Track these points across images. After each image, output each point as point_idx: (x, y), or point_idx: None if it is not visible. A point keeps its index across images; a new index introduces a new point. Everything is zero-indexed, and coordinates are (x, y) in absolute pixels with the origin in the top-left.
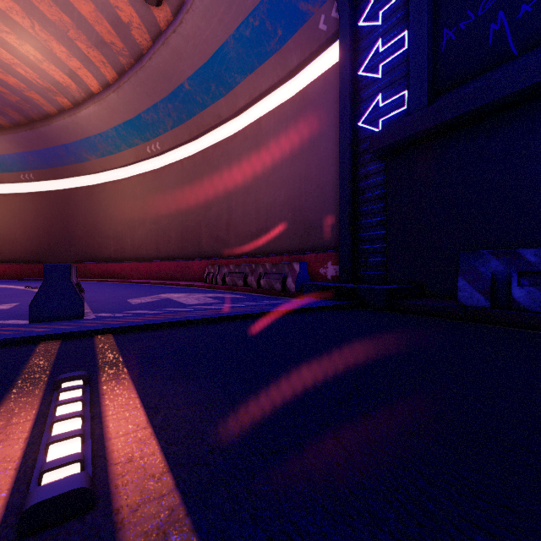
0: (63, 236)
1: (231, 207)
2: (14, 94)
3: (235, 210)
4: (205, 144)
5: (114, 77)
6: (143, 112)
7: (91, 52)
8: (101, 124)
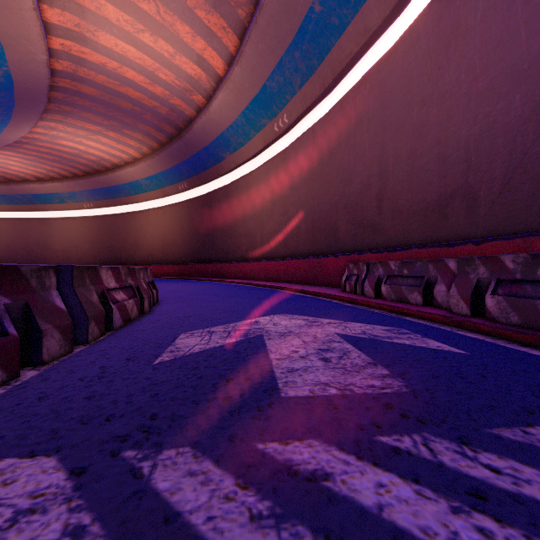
0: (207, 237)
1: (385, 169)
2: (163, 105)
3: (393, 173)
4: (344, 92)
5: (236, 45)
6: (267, 79)
7: (211, 20)
8: (231, 113)
